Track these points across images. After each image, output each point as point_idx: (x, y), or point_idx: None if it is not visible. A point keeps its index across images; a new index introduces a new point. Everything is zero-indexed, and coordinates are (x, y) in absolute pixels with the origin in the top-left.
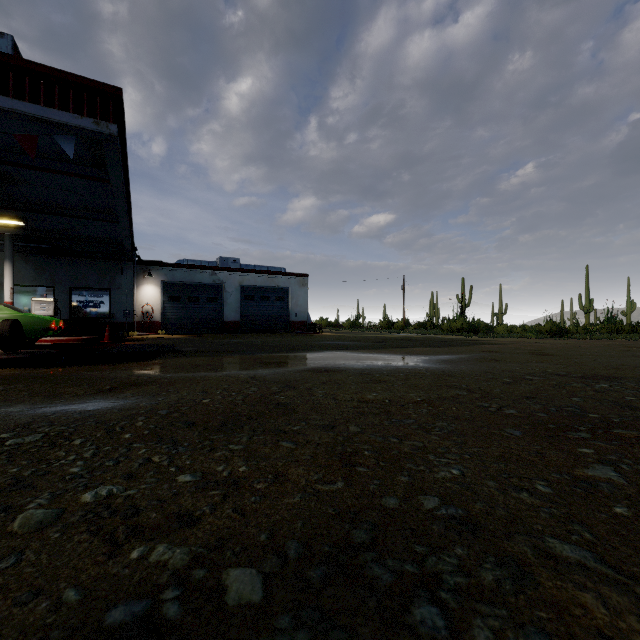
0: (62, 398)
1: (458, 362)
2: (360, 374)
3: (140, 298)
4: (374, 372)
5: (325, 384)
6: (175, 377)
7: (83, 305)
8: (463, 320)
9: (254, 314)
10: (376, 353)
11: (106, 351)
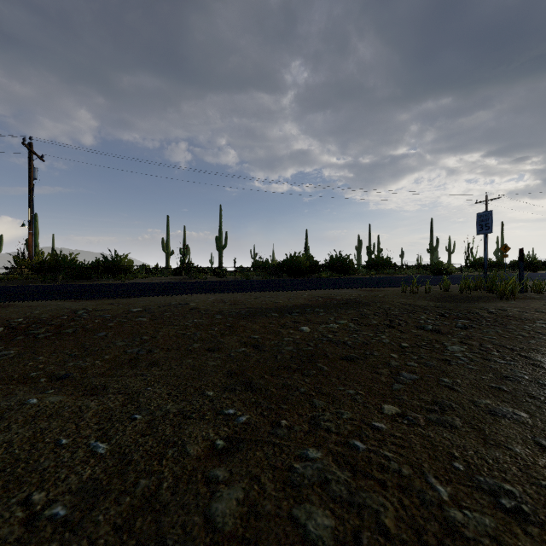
0: None
1: None
2: None
3: None
4: None
5: None
6: None
7: None
8: None
9: None
10: None
11: None
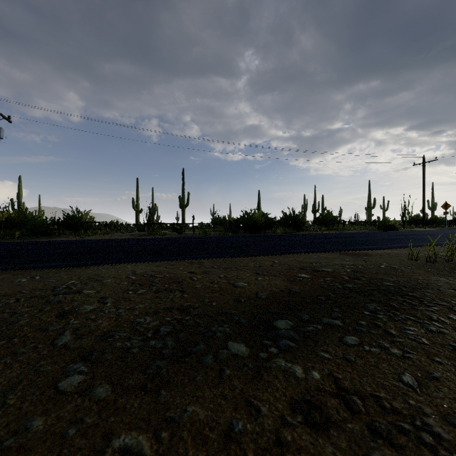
0: None
1: None
2: None
3: None
4: None
5: None
6: None
7: None
8: None
9: None
10: None
11: None
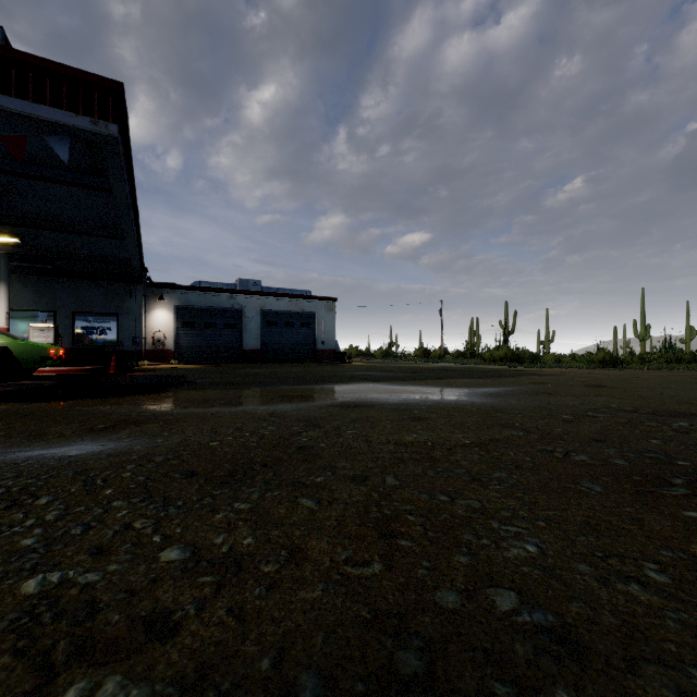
0: (44, 439)
1: (506, 396)
2: (396, 410)
3: (151, 324)
4: (412, 407)
5: (355, 422)
6: (182, 413)
7: (88, 332)
8: (507, 348)
9: (277, 342)
10: (412, 385)
11: (110, 383)
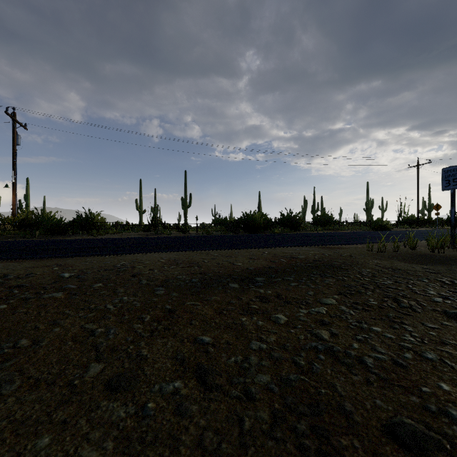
0: None
1: None
2: None
3: None
4: None
5: None
6: None
7: None
8: None
9: None
10: None
11: None
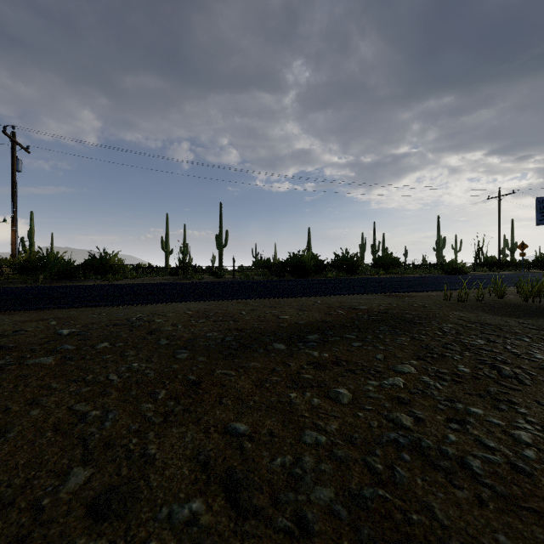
0: None
1: None
2: None
3: None
4: None
5: None
6: None
7: None
8: None
9: None
10: None
11: None
